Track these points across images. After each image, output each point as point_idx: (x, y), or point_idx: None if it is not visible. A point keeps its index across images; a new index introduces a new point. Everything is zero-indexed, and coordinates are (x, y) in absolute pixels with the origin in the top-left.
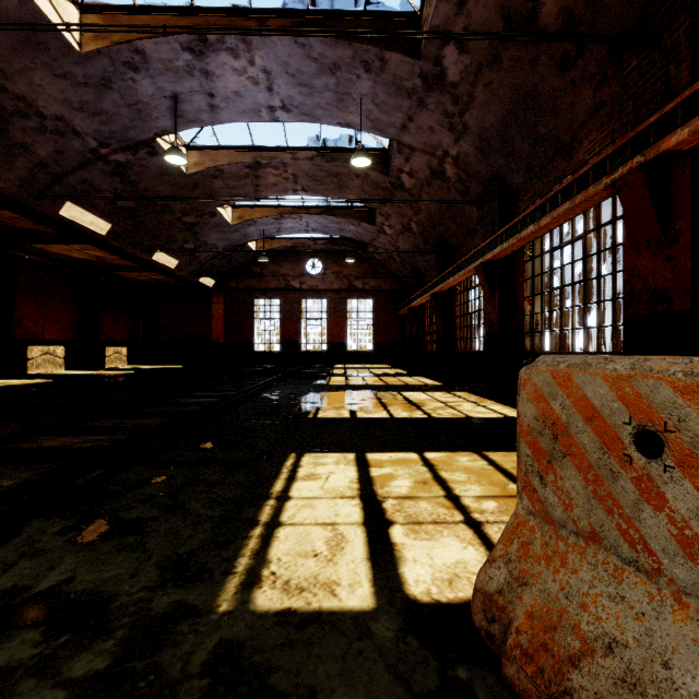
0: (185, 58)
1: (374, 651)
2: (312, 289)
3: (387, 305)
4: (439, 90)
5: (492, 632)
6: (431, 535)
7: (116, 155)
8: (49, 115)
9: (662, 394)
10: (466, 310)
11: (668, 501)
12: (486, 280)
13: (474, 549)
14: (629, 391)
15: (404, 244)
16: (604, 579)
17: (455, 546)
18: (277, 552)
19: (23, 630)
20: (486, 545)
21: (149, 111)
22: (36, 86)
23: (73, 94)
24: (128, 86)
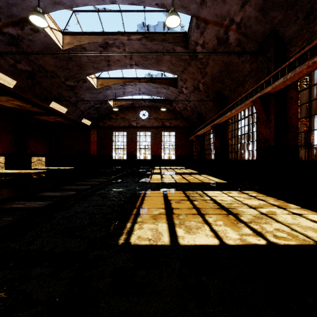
0: None
1: None
2: (143, 127)
3: (182, 135)
4: None
5: None
6: None
7: (8, 28)
8: None
9: None
10: (237, 134)
11: None
12: (263, 108)
13: None
14: None
15: (194, 99)
16: None
17: None
18: None
19: None
20: None
21: None
22: None
23: None
24: None
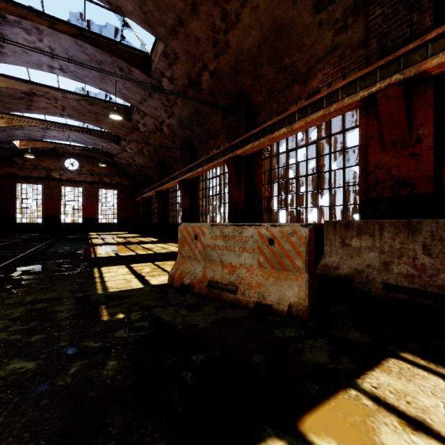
0: None
1: (145, 290)
2: (71, 180)
3: (127, 194)
4: (160, 93)
5: (172, 282)
6: (158, 277)
7: None
8: None
9: (197, 229)
10: (174, 202)
11: (198, 246)
12: (183, 188)
13: None
14: (194, 229)
15: (139, 159)
16: (190, 263)
17: (165, 277)
18: (110, 285)
19: (38, 304)
20: None
21: None
22: None
23: None
24: None
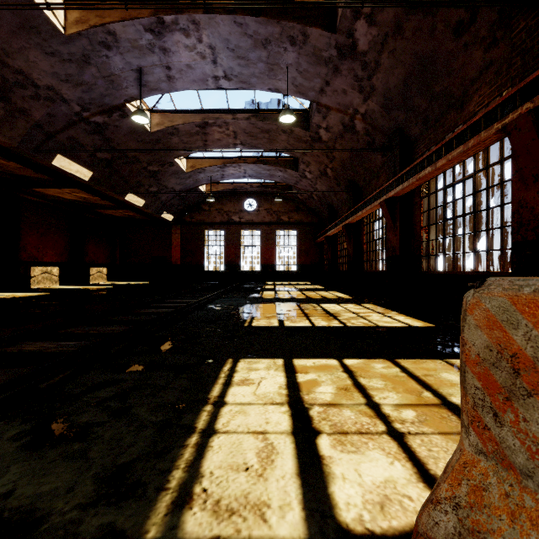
0: (147, 38)
1: None
2: (249, 223)
3: (307, 234)
4: (351, 58)
5: None
6: (357, 447)
7: (95, 117)
8: (42, 85)
9: None
10: (372, 238)
11: None
12: (389, 213)
13: (401, 465)
14: None
15: (321, 186)
16: None
17: (382, 461)
18: (210, 464)
19: None
20: (412, 460)
21: (120, 82)
22: (31, 62)
23: (60, 68)
24: (103, 62)
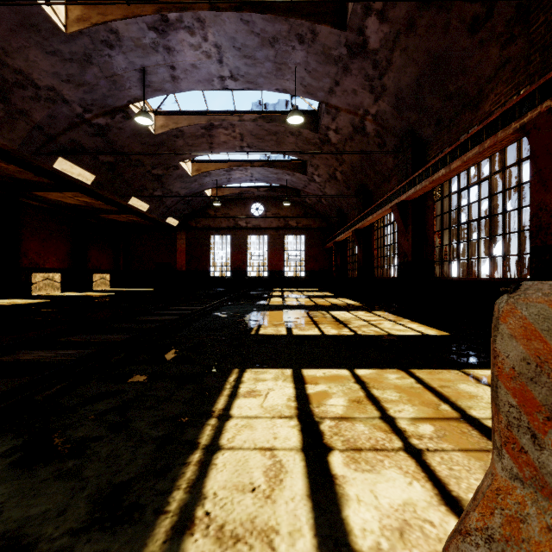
0: (150, 36)
1: None
2: (256, 228)
3: (316, 240)
4: (362, 56)
5: None
6: (372, 466)
7: (97, 119)
8: (43, 86)
9: None
10: (383, 243)
11: None
12: (401, 217)
13: (420, 486)
14: None
15: (330, 190)
16: None
17: (400, 481)
18: (214, 484)
19: None
20: (432, 480)
21: (123, 82)
22: (31, 62)
23: (61, 68)
24: (105, 61)
